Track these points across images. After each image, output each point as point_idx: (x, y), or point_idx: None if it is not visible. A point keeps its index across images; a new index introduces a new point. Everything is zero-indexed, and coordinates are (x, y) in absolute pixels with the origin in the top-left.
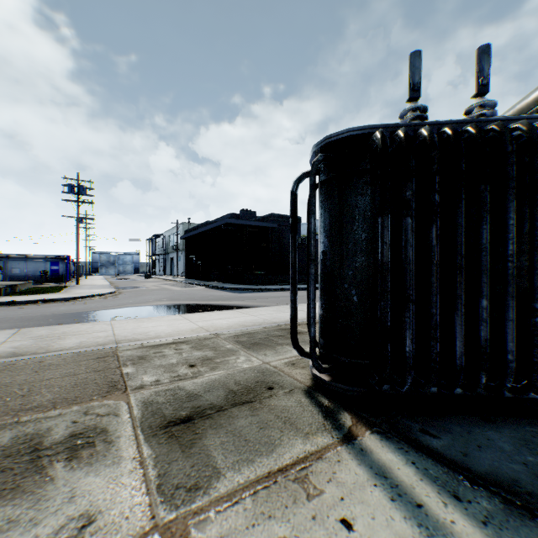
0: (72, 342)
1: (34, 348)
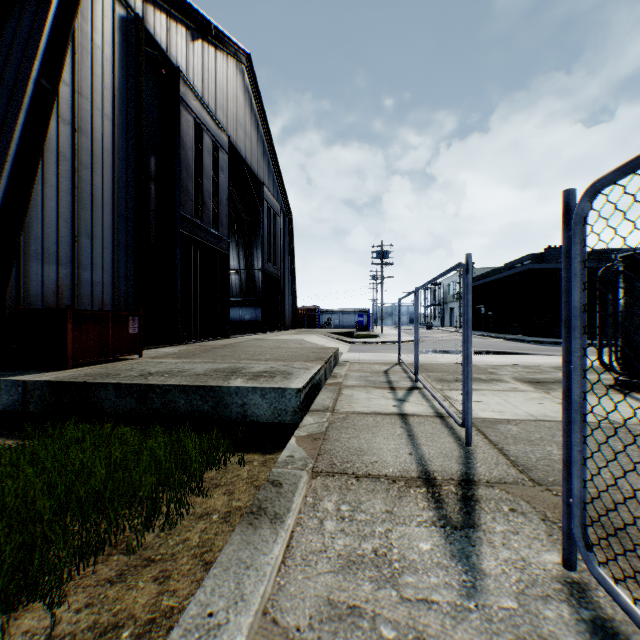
0: (444, 360)
1: (428, 360)
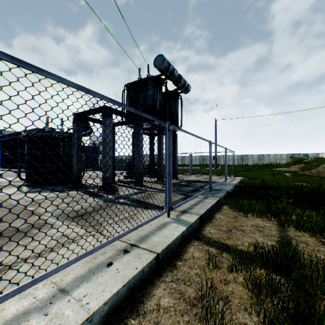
0: None
1: None
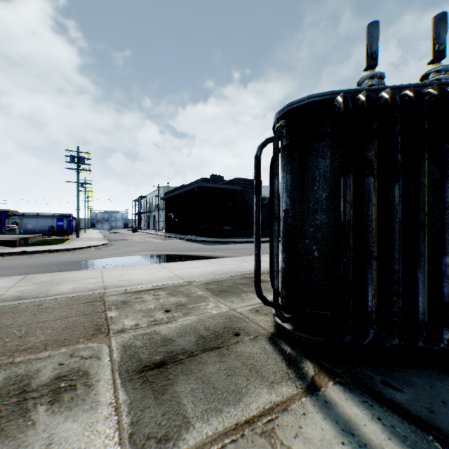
0: (68, 287)
1: (35, 292)
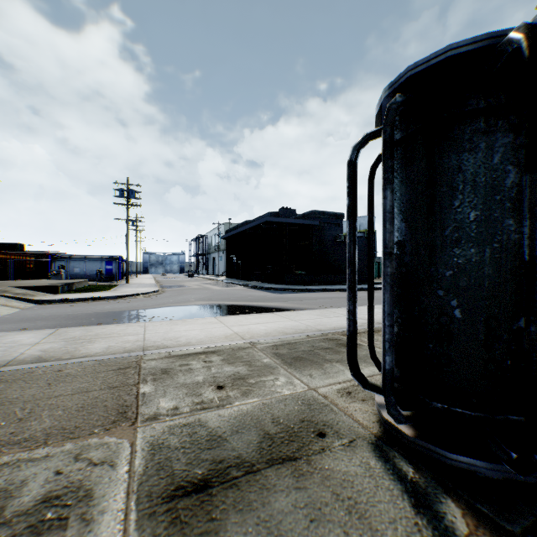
0: (100, 347)
1: (60, 352)
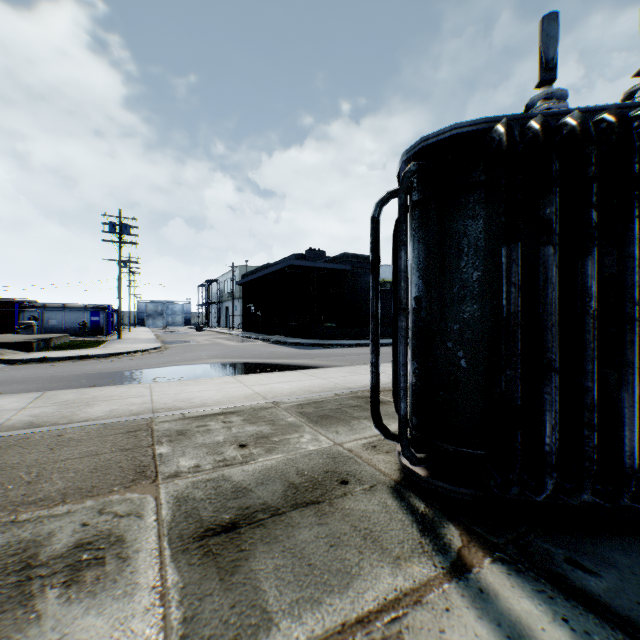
0: (101, 410)
1: (55, 417)
